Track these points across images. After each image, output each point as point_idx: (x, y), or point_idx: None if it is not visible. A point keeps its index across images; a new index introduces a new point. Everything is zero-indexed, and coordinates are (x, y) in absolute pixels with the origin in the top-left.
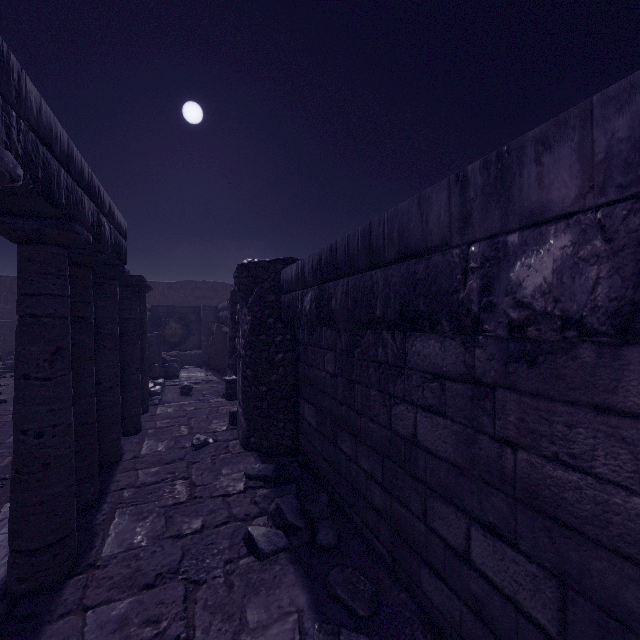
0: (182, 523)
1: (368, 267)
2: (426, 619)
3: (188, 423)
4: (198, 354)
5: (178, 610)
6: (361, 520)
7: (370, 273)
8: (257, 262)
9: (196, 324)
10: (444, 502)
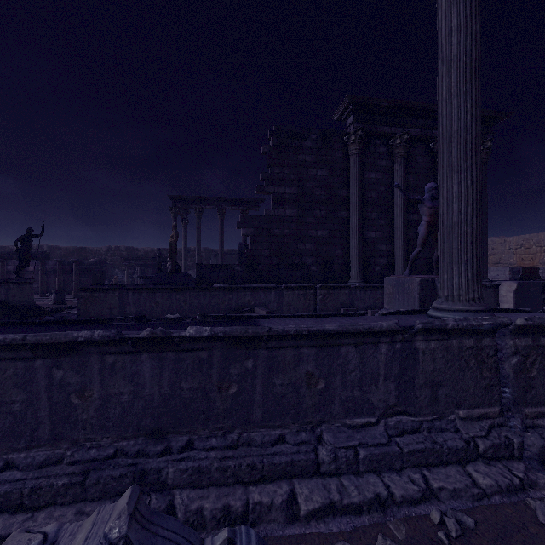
0: None
1: None
2: None
3: None
4: None
5: None
6: None
7: None
8: None
9: None
10: None
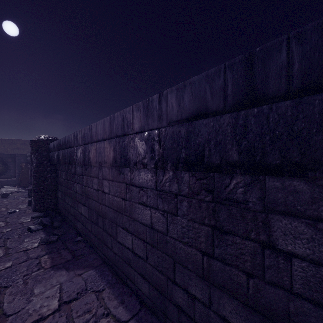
0: (2, 230)
1: (65, 148)
2: (77, 233)
3: (6, 207)
4: (13, 180)
5: (1, 243)
6: (69, 220)
7: (66, 150)
8: (39, 140)
9: (12, 164)
10: (80, 203)
